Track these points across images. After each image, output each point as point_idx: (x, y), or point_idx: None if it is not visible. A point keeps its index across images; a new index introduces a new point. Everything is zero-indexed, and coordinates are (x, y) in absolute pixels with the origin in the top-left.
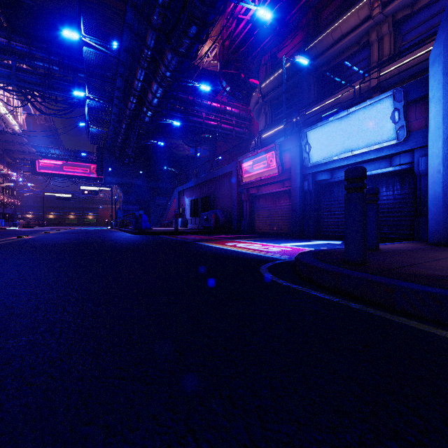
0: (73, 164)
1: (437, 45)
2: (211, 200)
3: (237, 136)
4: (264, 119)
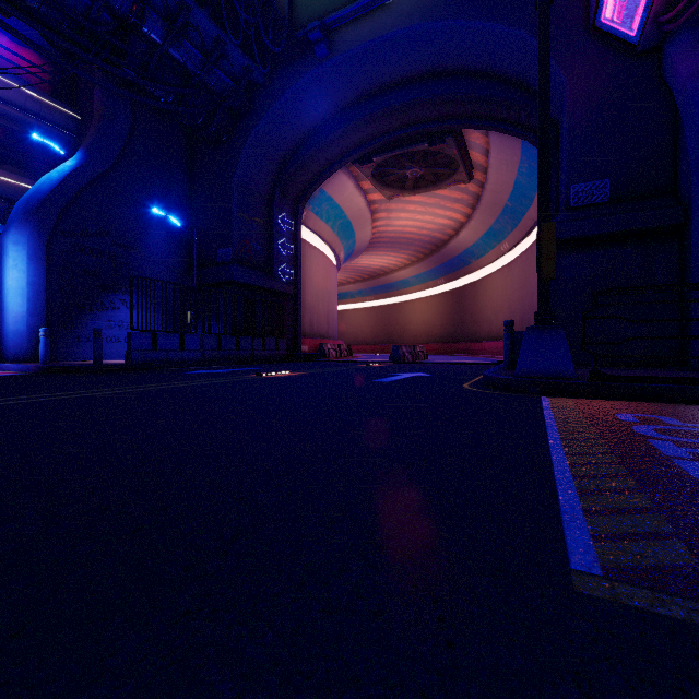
0: None
1: (20, 234)
2: None
3: None
4: None
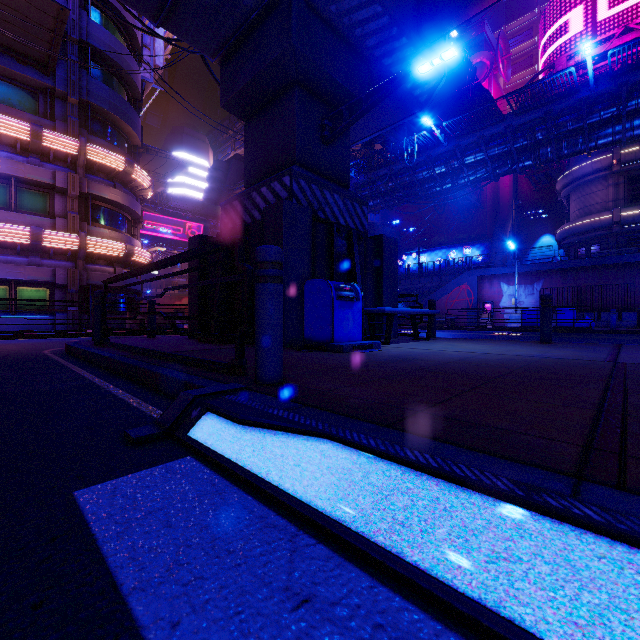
0: (160, 218)
1: None
2: (630, 291)
3: (468, 203)
4: (612, 191)
